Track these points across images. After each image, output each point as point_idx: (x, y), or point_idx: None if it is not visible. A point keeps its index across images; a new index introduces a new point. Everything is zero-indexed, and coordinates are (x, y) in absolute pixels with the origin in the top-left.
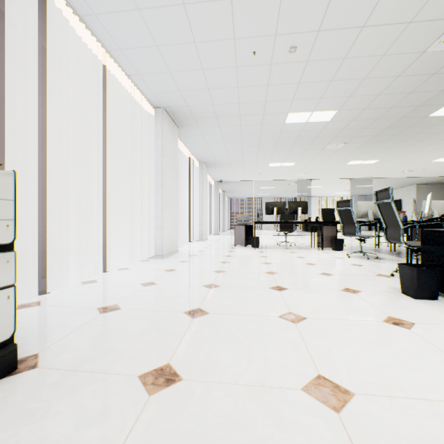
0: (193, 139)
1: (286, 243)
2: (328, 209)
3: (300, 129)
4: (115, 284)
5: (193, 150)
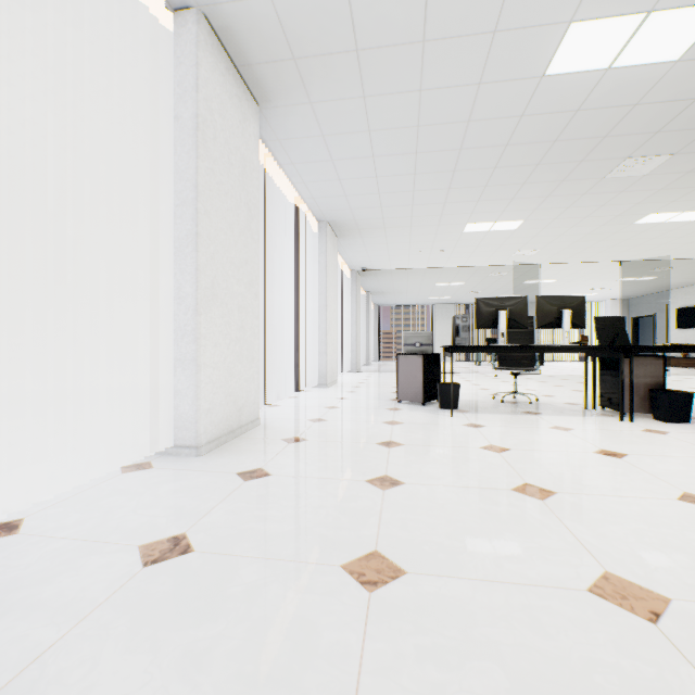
0: (301, 148)
1: (514, 396)
2: (611, 317)
3: (578, 101)
4: None
5: (304, 186)
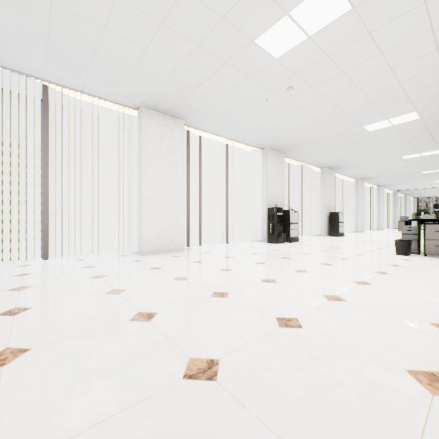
0: (372, 181)
1: None
2: None
3: (436, 173)
4: (347, 234)
5: (372, 183)
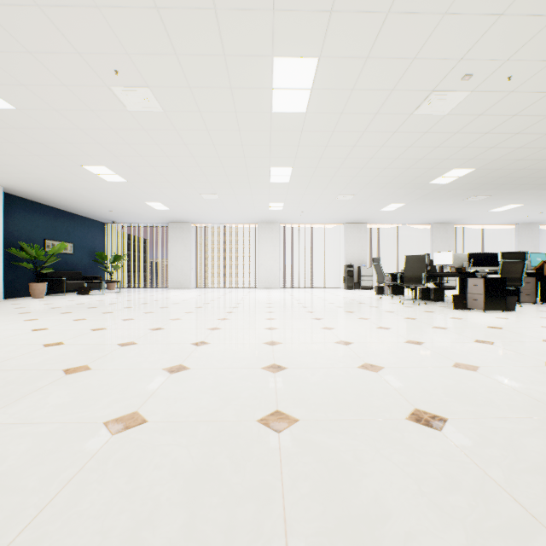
0: None
1: None
2: None
3: None
4: None
5: None
